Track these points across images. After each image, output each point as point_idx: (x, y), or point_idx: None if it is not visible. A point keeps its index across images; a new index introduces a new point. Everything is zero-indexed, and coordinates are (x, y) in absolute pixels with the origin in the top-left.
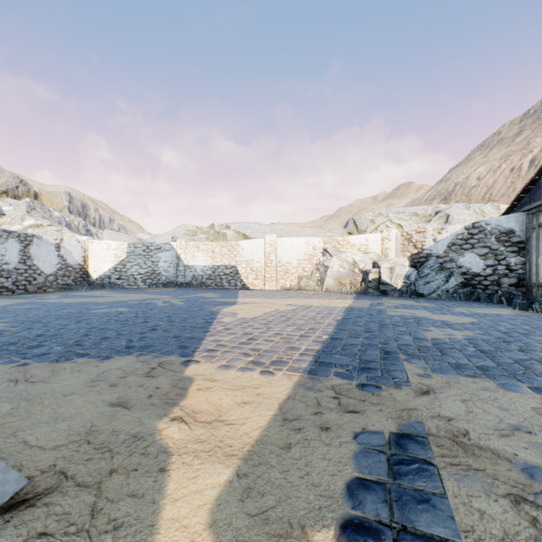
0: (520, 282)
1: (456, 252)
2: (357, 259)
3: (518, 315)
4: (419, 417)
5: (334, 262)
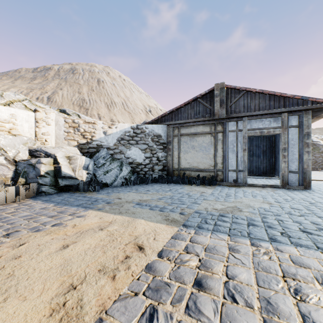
0: (164, 168)
1: (125, 146)
2: (4, 142)
3: (219, 189)
4: None
5: None
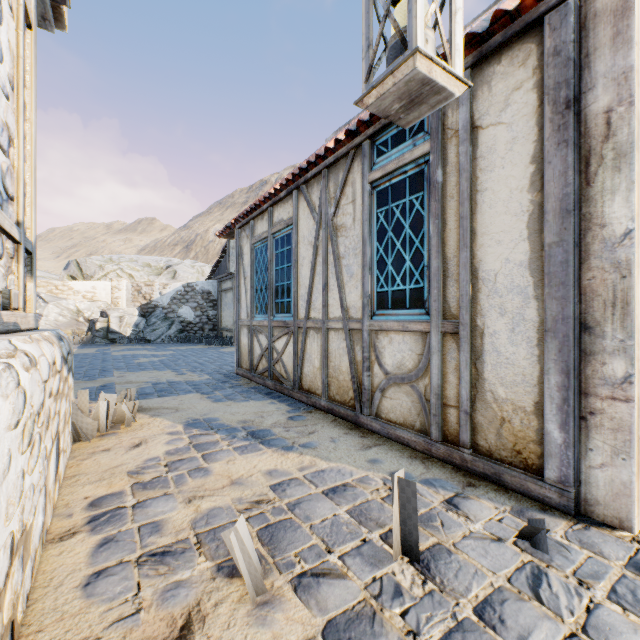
0: (215, 327)
1: (177, 305)
2: (83, 307)
3: (204, 348)
4: (115, 381)
5: (51, 309)
